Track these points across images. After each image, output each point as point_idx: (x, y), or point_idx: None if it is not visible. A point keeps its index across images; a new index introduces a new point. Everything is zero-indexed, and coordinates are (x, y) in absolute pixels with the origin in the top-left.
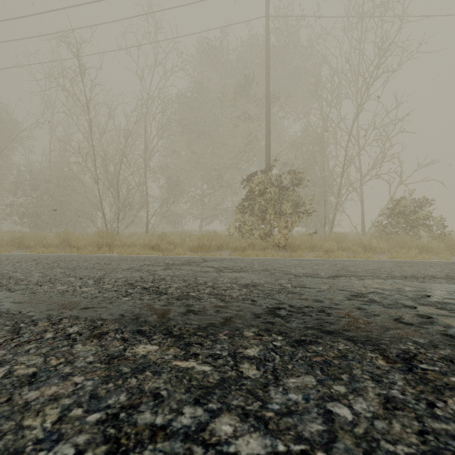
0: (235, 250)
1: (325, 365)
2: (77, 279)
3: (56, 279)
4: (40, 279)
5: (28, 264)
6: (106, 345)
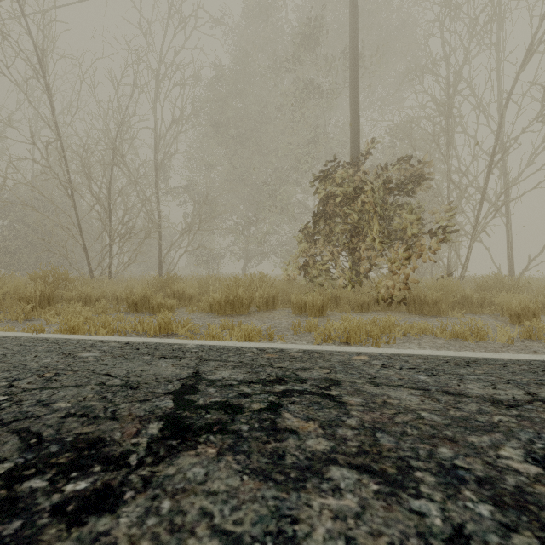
0: (302, 310)
1: None
2: None
3: None
4: None
5: None
6: None
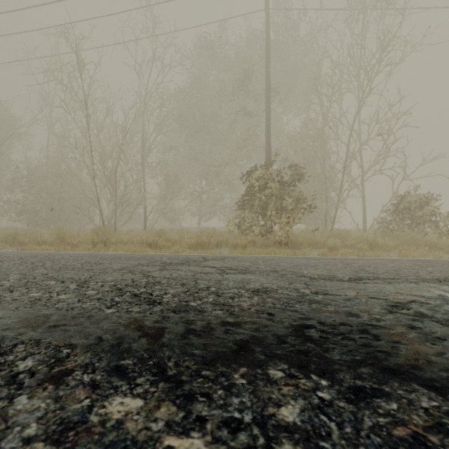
0: (235, 247)
1: (420, 447)
2: (57, 283)
3: (33, 283)
4: (16, 282)
5: (10, 263)
6: (64, 397)
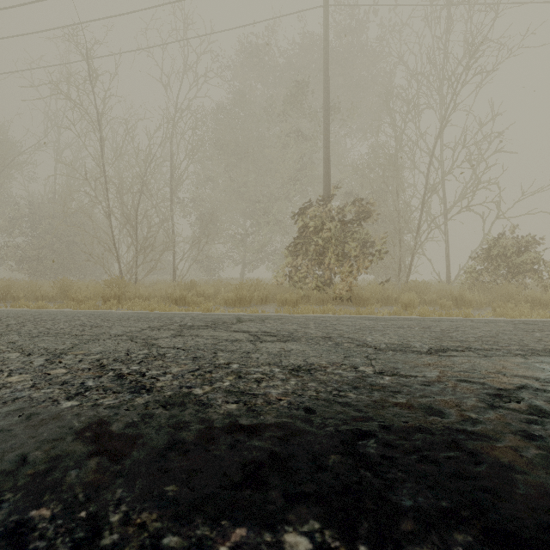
0: (284, 304)
1: None
2: (20, 356)
3: None
4: None
5: None
6: None
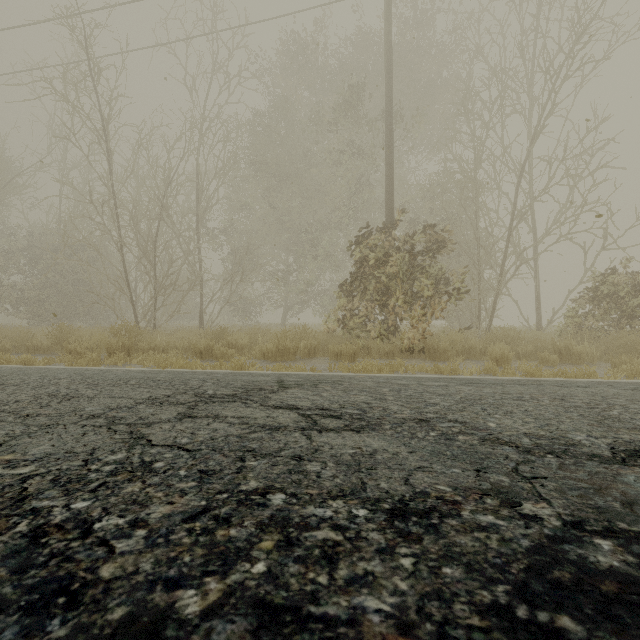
0: (338, 357)
1: None
2: None
3: None
4: None
5: None
6: None
